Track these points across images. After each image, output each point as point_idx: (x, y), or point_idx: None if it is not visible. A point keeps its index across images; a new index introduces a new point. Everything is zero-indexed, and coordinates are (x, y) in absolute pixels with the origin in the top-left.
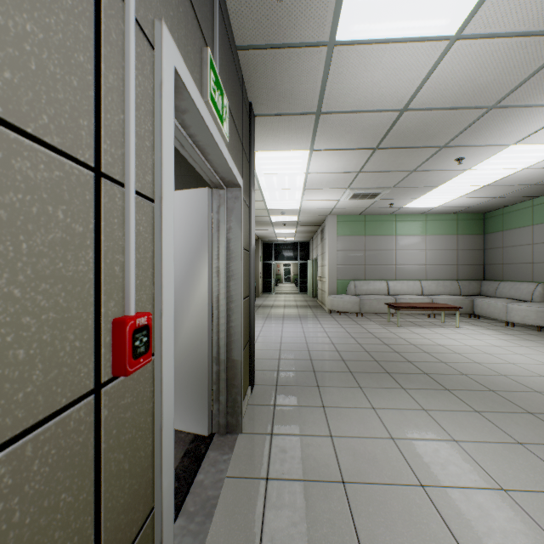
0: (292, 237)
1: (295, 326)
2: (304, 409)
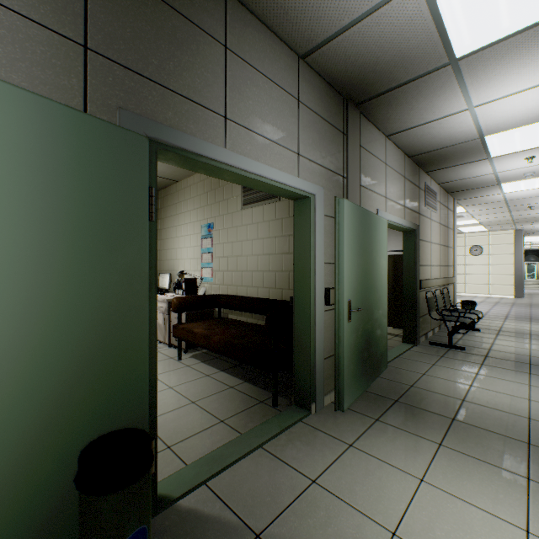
0: (536, 247)
1: (537, 291)
2: (538, 295)
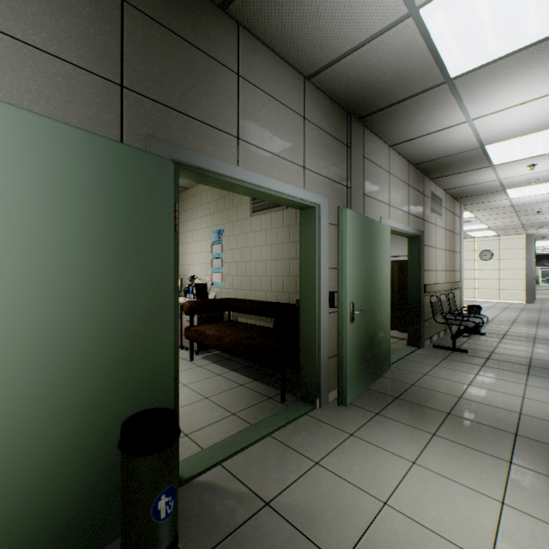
0: None
1: None
2: None
